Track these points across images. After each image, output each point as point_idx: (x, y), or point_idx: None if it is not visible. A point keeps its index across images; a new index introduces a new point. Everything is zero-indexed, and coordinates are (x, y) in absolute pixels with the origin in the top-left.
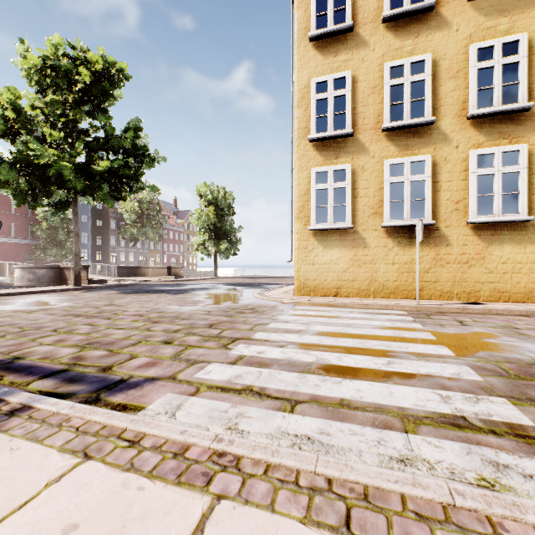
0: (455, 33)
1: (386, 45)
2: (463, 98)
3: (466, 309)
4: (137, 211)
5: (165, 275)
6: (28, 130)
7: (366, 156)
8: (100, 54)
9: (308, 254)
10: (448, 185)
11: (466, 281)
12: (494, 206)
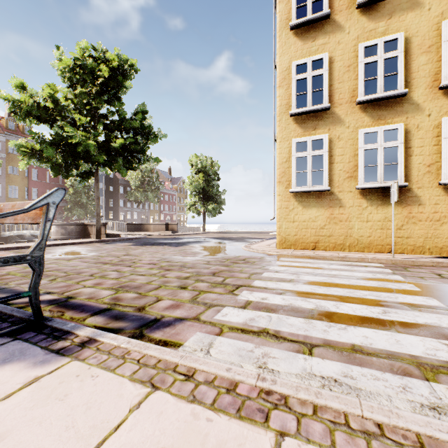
0: (427, 12)
1: (360, 28)
2: (435, 70)
3: (440, 263)
4: (140, 178)
5: (164, 230)
6: (62, 117)
7: (342, 127)
8: (116, 54)
9: (289, 213)
10: (420, 150)
11: (438, 237)
12: None
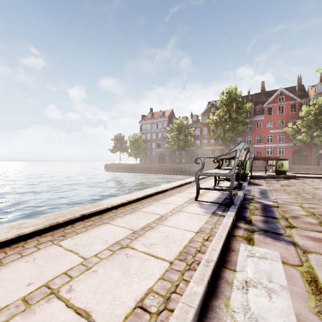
0: None
1: None
2: None
3: None
4: None
5: None
6: None
7: None
8: None
9: None
10: None
11: None
12: None
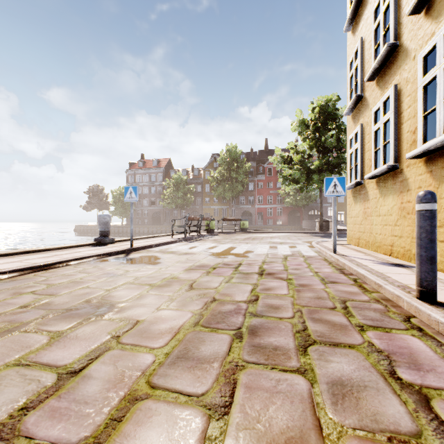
0: None
1: None
2: None
3: (338, 261)
4: None
5: None
6: None
7: (368, 111)
8: (319, 100)
9: (349, 209)
10: (408, 113)
11: None
12: (436, 123)
